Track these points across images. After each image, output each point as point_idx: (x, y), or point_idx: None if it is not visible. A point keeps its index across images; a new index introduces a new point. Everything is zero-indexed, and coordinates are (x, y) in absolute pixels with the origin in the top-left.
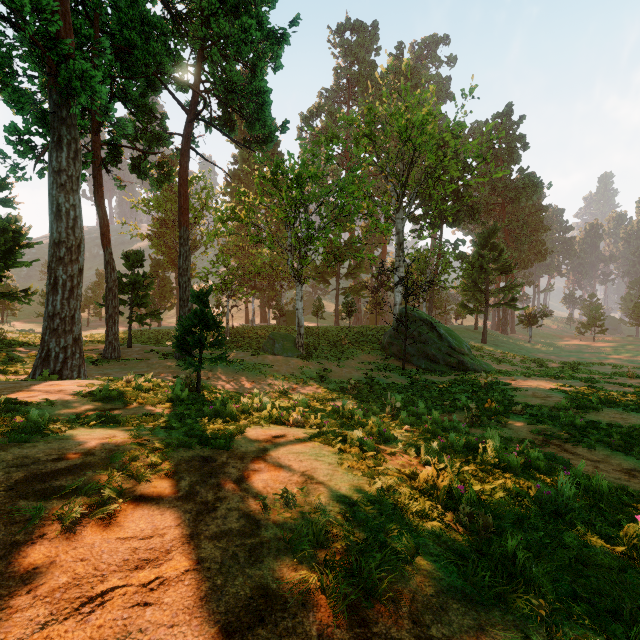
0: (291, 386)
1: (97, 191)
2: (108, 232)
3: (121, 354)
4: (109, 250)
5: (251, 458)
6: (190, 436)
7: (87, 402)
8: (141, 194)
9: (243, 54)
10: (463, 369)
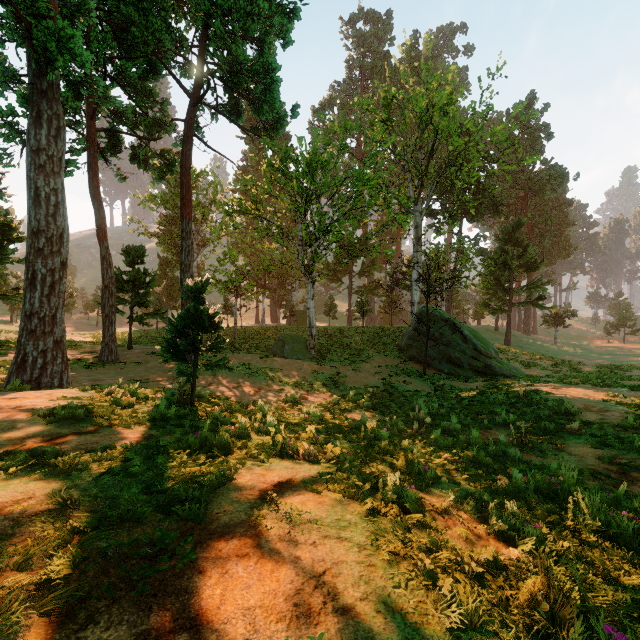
0: (302, 393)
1: (92, 180)
2: (104, 225)
3: (119, 357)
4: (105, 244)
5: (235, 542)
6: (149, 493)
7: (41, 425)
8: (147, 190)
9: (250, 31)
10: (490, 374)
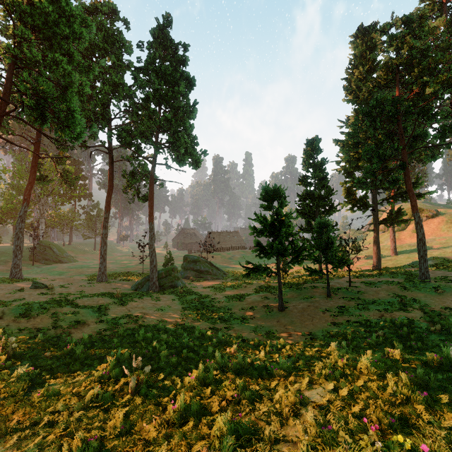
0: None
1: None
2: None
3: None
4: None
5: None
6: None
7: None
8: None
9: None
10: (61, 262)
